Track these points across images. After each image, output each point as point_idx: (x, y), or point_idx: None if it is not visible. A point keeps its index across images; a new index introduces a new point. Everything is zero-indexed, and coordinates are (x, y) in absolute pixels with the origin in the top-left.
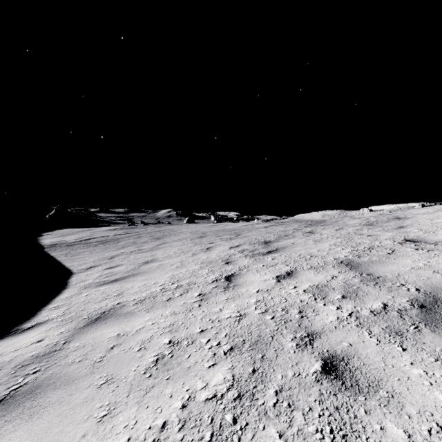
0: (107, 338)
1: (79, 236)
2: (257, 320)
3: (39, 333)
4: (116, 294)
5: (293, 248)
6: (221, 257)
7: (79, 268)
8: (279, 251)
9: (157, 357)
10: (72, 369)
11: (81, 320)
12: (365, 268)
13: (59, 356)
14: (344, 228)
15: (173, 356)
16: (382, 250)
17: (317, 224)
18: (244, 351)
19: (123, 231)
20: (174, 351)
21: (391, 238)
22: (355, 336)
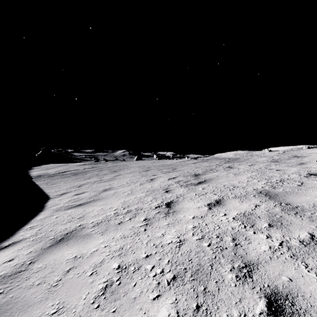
0: (65, 260)
1: (58, 169)
2: (195, 246)
3: (12, 252)
4: (79, 217)
5: (218, 180)
6: (162, 186)
7: (55, 194)
8: (207, 182)
9: (106, 284)
10: (30, 293)
11: (48, 240)
12: (282, 198)
13: (22, 278)
14: (255, 164)
15: (121, 283)
16: (293, 182)
17: (233, 161)
18: (186, 281)
19: (90, 166)
20: (122, 277)
21: (297, 172)
22: (292, 269)
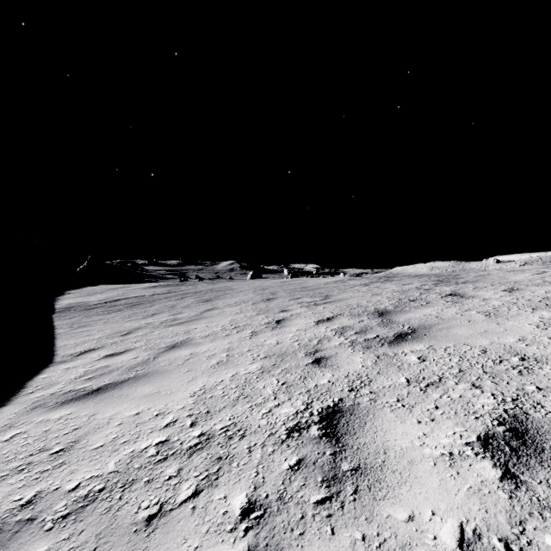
0: None
1: (107, 296)
2: None
3: None
4: (60, 447)
5: (450, 329)
6: (303, 343)
7: (69, 352)
8: (422, 337)
9: None
10: None
11: None
12: None
13: None
14: (522, 289)
15: None
16: None
17: (453, 281)
18: None
19: (165, 289)
20: None
21: None
22: None
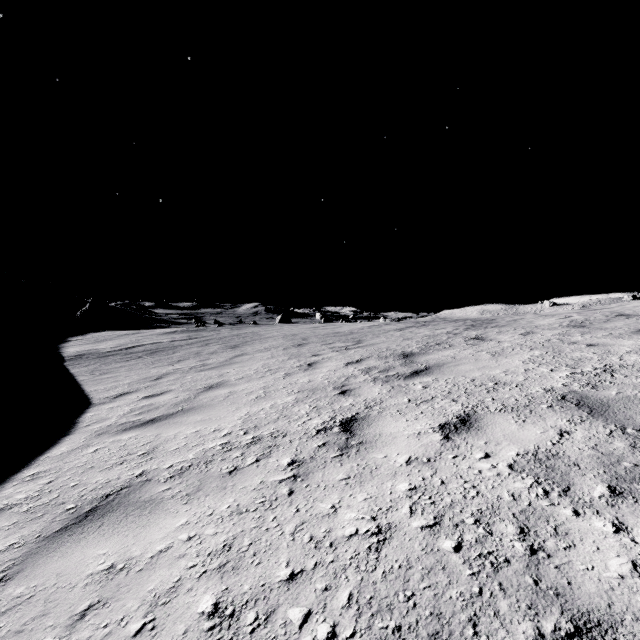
0: (85, 577)
1: (119, 343)
2: (420, 550)
3: None
4: (143, 452)
5: (457, 366)
6: (332, 380)
7: (104, 395)
8: (432, 372)
9: None
10: None
11: (61, 513)
12: (624, 415)
13: None
14: (536, 332)
15: None
16: (636, 374)
17: (484, 325)
18: None
19: (184, 335)
20: None
21: (639, 351)
22: None
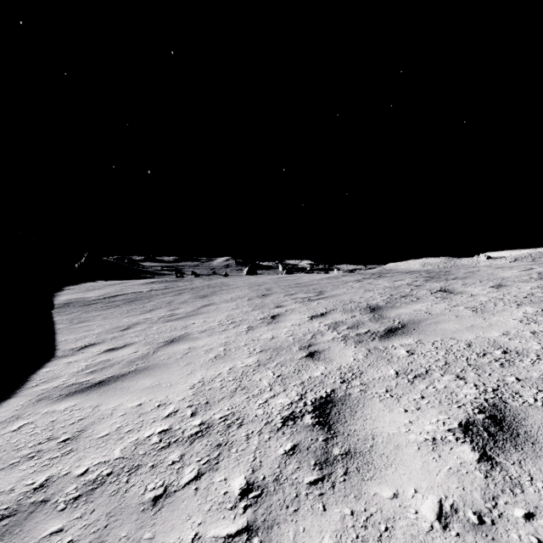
0: None
1: (105, 292)
2: None
3: None
4: (67, 436)
5: (438, 324)
6: (297, 337)
7: (70, 346)
8: (411, 331)
9: None
10: None
11: None
12: None
13: None
14: (509, 285)
15: None
16: None
17: (443, 277)
18: None
19: (162, 285)
20: None
21: None
22: None
